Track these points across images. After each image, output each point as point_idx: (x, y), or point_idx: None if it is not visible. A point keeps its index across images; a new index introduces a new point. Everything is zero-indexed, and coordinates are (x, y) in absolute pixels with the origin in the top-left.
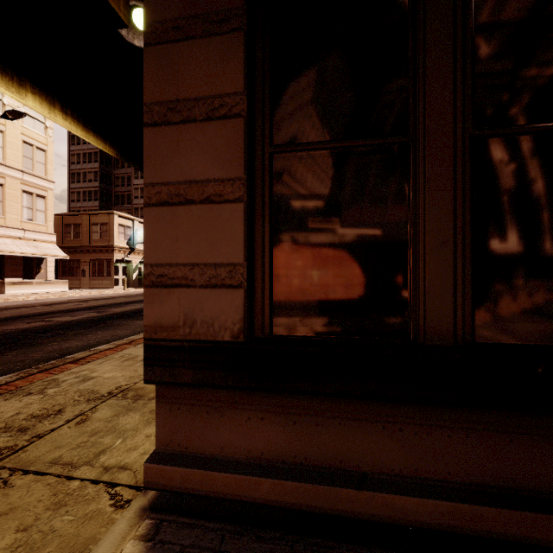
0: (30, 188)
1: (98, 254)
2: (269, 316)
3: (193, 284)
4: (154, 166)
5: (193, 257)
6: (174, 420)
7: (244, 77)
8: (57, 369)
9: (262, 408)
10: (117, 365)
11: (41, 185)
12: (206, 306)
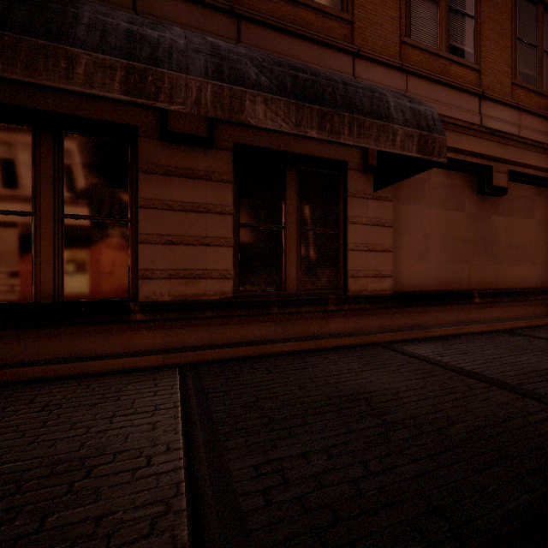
0: None
1: None
2: None
3: None
4: None
5: None
6: None
7: None
8: None
9: None
10: None
11: None
12: None
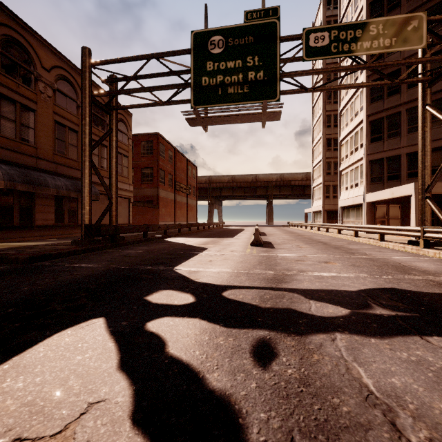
0: None
1: None
2: None
3: None
4: None
5: None
6: None
7: None
8: None
9: None
10: None
11: None
12: None
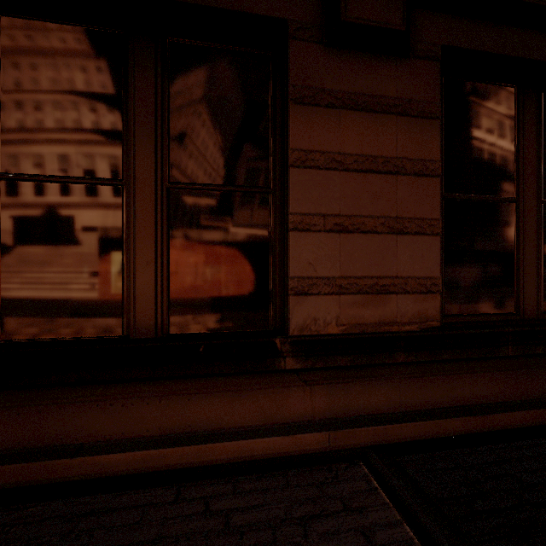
0: None
1: None
2: None
3: None
4: None
5: None
6: None
7: None
8: None
9: None
10: None
11: None
12: None
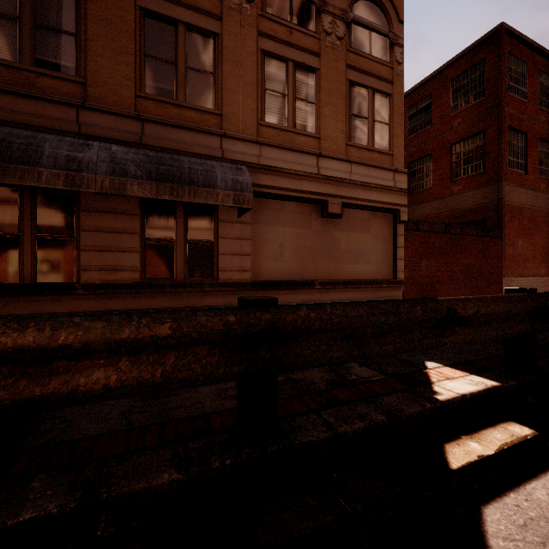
0: None
1: None
2: None
3: None
4: None
5: None
6: None
7: None
8: None
9: None
10: None
11: None
12: None
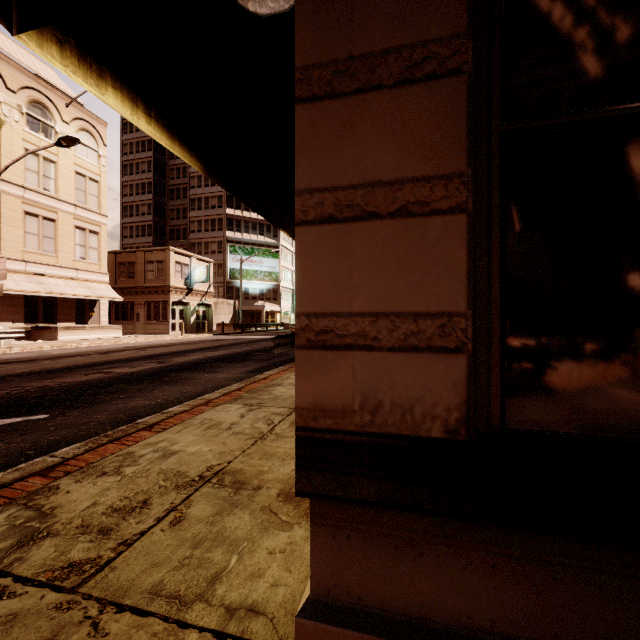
0: (83, 224)
1: (153, 295)
2: (499, 398)
3: (376, 345)
4: (311, 162)
5: (376, 302)
6: (339, 553)
7: (467, 8)
8: (130, 438)
9: (493, 548)
10: (200, 434)
11: (94, 220)
12: (400, 380)
